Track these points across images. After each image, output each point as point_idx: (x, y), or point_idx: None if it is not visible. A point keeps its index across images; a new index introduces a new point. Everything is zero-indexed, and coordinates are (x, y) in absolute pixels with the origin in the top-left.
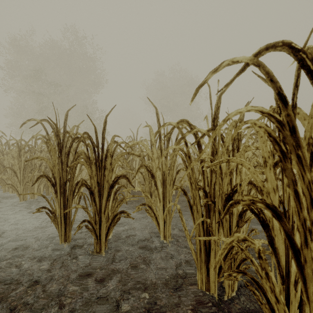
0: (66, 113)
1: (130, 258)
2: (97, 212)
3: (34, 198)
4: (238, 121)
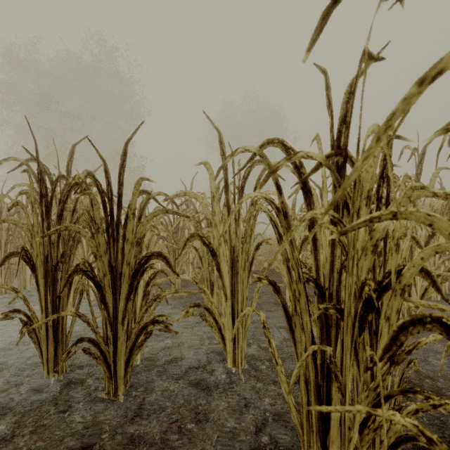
0: (70, 149)
1: (171, 407)
2: (109, 320)
3: (26, 290)
4: (393, 136)
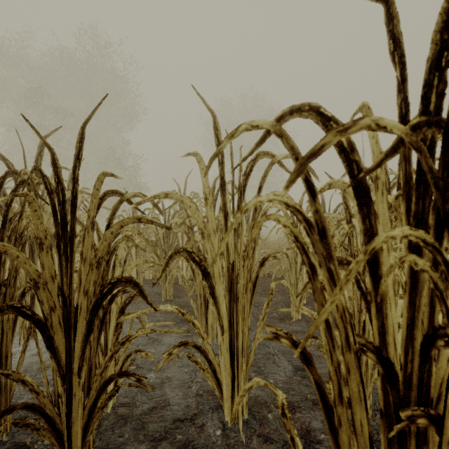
0: (40, 141)
1: None
2: (61, 371)
3: None
4: None
